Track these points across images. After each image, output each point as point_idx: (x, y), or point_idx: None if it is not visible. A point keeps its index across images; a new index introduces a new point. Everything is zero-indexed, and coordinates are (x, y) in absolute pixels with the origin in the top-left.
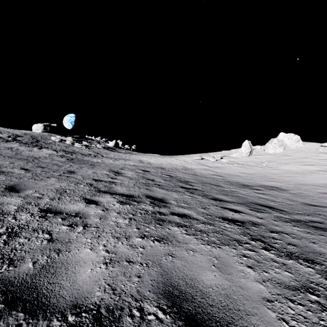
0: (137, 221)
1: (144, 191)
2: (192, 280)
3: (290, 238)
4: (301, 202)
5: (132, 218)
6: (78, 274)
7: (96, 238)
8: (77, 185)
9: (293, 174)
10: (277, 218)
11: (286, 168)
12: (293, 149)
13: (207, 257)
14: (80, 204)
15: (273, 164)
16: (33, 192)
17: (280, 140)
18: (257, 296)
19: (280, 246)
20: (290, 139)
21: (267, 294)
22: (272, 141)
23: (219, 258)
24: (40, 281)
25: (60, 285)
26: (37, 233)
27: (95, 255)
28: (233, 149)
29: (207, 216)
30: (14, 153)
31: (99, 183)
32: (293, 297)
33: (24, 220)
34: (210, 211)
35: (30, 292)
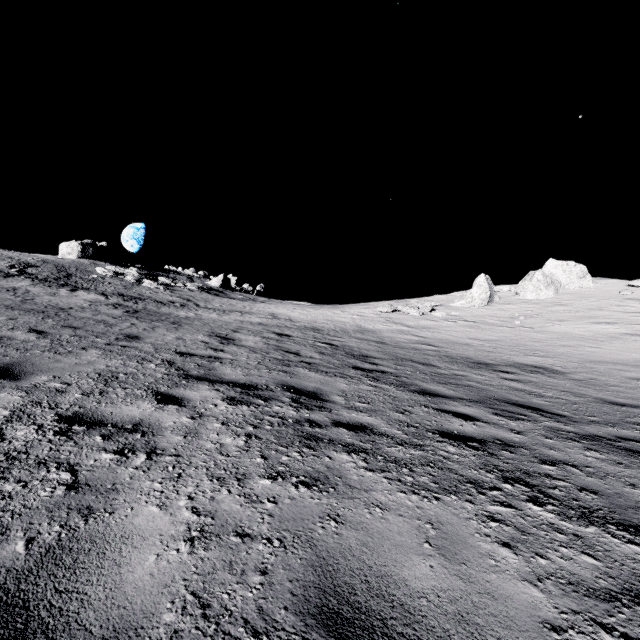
0: (263, 441)
1: (280, 376)
2: (382, 578)
3: (583, 477)
4: (596, 397)
5: (252, 434)
6: (126, 568)
7: (173, 480)
8: (143, 364)
9: (574, 341)
10: (552, 432)
11: (562, 329)
12: (574, 293)
13: (413, 523)
14: (146, 404)
15: (535, 322)
16: (50, 380)
17: (548, 274)
18: (528, 618)
19: (564, 494)
20: (569, 272)
21: (550, 612)
22: (532, 277)
23: (439, 525)
24: (37, 587)
25: (82, 596)
26: (46, 469)
27: (168, 520)
28: (456, 293)
29: (409, 428)
30: (19, 298)
31: (188, 359)
32: (607, 619)
33: (20, 440)
34: (414, 418)
35: (10, 615)
